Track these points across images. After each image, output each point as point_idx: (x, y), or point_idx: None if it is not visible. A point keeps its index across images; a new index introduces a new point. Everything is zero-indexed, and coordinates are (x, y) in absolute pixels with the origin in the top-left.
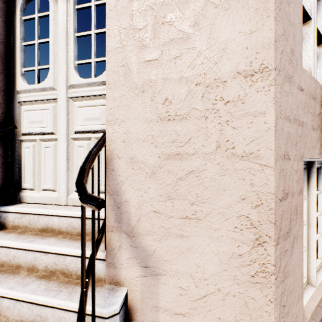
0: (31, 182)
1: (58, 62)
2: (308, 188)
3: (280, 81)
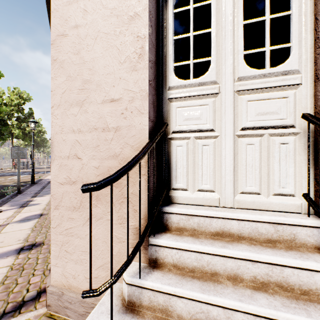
0: (184, 182)
1: (222, 54)
2: None
3: None
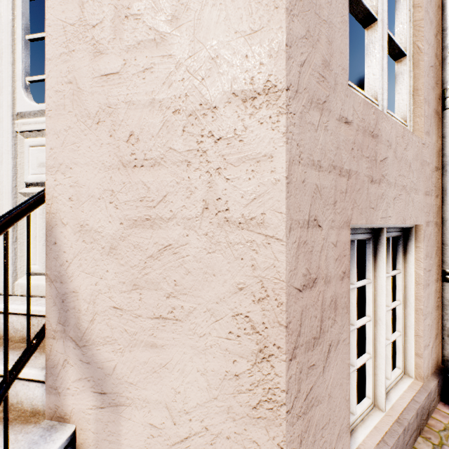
0: None
1: None
2: (375, 267)
3: (299, 107)
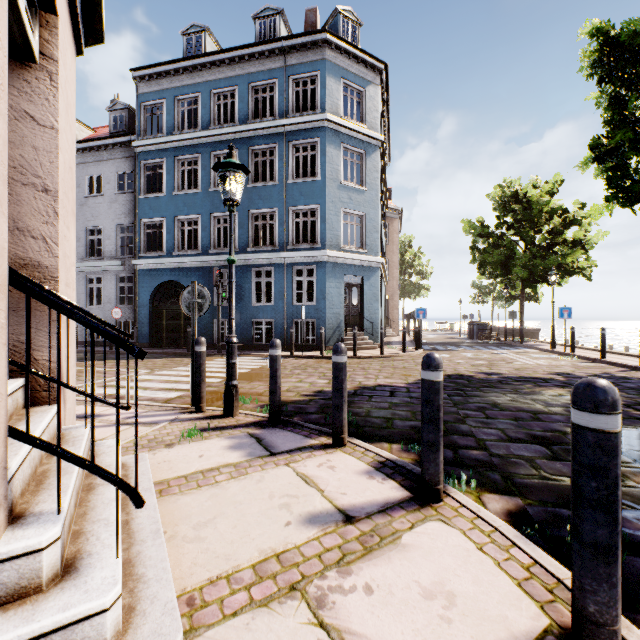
0: None
1: None
2: None
3: None
